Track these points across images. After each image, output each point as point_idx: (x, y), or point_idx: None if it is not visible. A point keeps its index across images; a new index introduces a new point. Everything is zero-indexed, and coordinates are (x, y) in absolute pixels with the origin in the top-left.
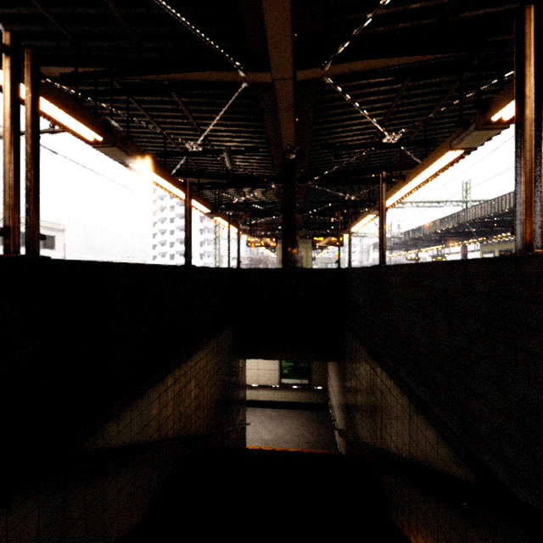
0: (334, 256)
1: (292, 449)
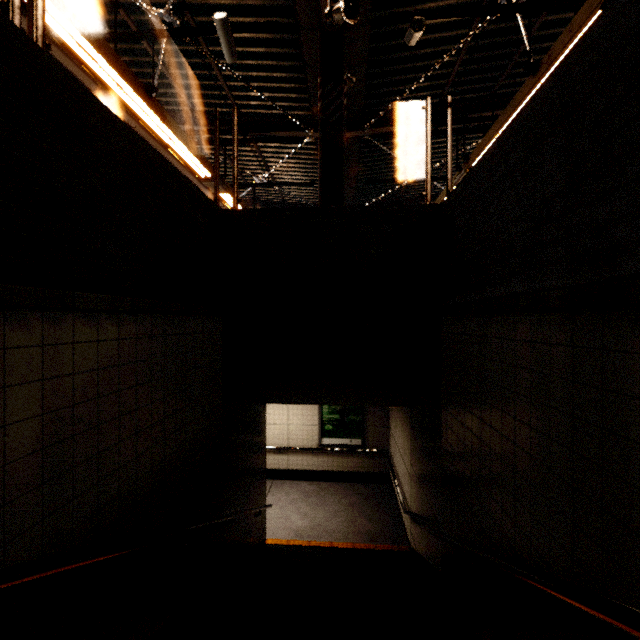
0: None
1: (338, 543)
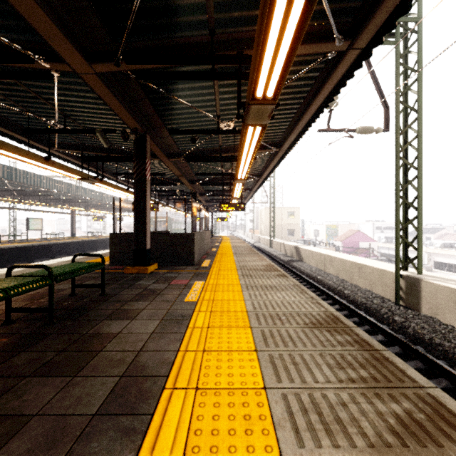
0: None
1: None
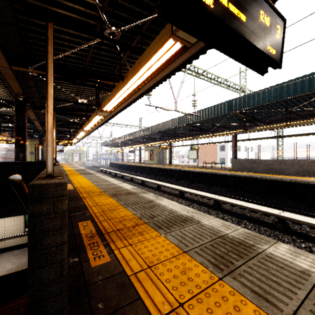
0: (79, 149)
1: None
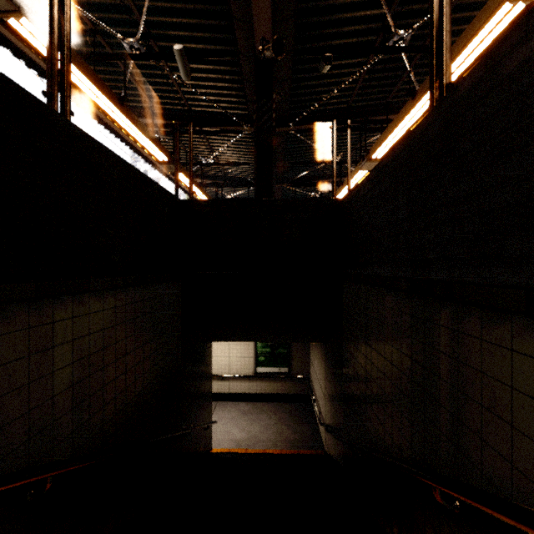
0: None
1: (269, 450)
